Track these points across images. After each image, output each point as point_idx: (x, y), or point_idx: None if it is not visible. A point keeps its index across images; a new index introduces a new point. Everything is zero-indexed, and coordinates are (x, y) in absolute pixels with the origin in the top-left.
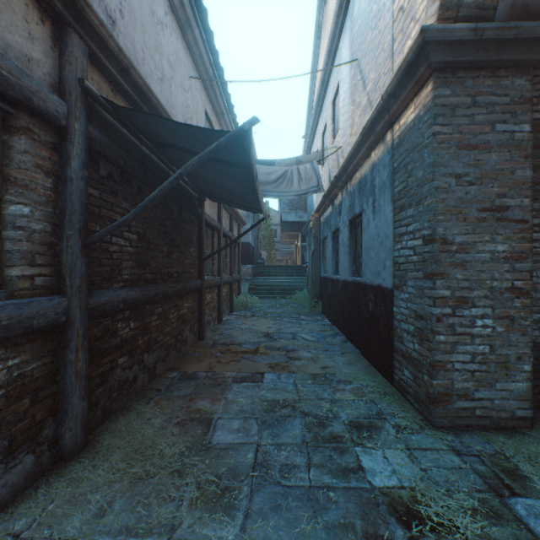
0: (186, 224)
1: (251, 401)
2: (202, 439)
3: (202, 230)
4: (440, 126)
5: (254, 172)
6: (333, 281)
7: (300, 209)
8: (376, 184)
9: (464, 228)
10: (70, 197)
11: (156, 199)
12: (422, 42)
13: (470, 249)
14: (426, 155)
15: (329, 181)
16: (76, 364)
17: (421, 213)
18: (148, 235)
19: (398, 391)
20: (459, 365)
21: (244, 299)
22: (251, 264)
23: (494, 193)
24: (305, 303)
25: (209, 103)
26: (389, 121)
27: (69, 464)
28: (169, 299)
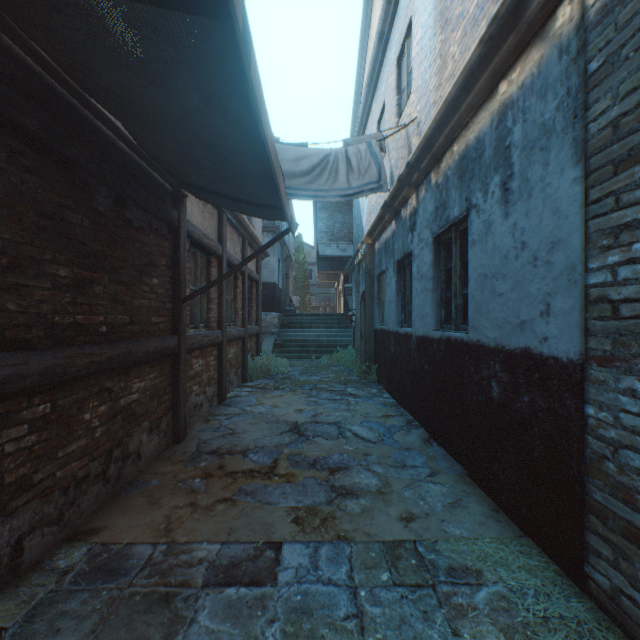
0: (137, 232)
1: None
2: None
3: (180, 249)
4: None
5: None
6: (399, 336)
7: (343, 240)
8: (516, 140)
9: None
10: None
11: None
12: None
13: None
14: None
15: (391, 185)
16: None
17: None
18: None
19: (611, 617)
20: None
21: (264, 362)
22: (278, 312)
23: None
24: (351, 366)
25: None
26: None
27: None
28: (78, 382)
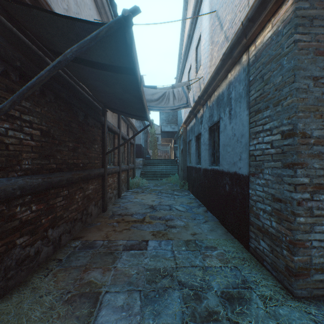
0: (91, 127)
1: (137, 270)
2: (85, 322)
3: (105, 133)
4: (300, 35)
5: (138, 74)
6: (196, 169)
7: (173, 123)
8: (232, 96)
9: (320, 123)
10: None
11: (34, 87)
12: None
13: None
14: (286, 62)
15: (193, 102)
16: None
17: (280, 112)
18: (52, 132)
19: (254, 256)
20: (316, 243)
21: (136, 181)
22: (142, 158)
23: None
24: (176, 183)
25: None
26: (246, 44)
27: None
28: (74, 184)
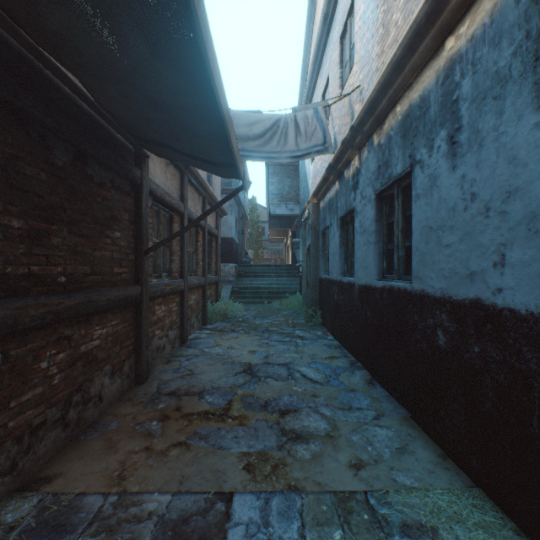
0: (98, 187)
1: None
2: None
3: (142, 205)
4: None
5: None
6: (342, 285)
7: (291, 201)
8: (465, 93)
9: None
10: None
11: None
12: None
13: None
14: None
15: (334, 150)
16: None
17: None
18: None
19: None
20: None
21: (222, 307)
22: (235, 263)
23: None
24: (298, 310)
25: None
26: None
27: None
28: (34, 331)
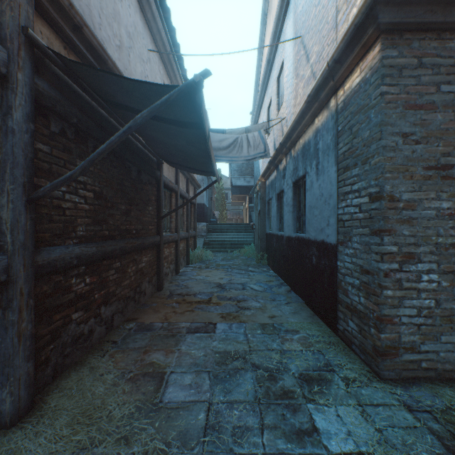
0: (144, 185)
1: (204, 353)
2: (153, 397)
3: (160, 191)
4: (387, 87)
5: (206, 130)
6: (278, 237)
7: (248, 175)
8: (320, 147)
9: (411, 185)
10: (11, 150)
11: (104, 153)
12: (372, 2)
13: (416, 206)
14: (373, 115)
15: (274, 149)
16: (19, 325)
17: (367, 171)
18: (105, 194)
19: (343, 340)
20: (406, 319)
21: (199, 253)
22: (206, 222)
23: (440, 152)
24: (252, 256)
25: (167, 77)
26: (333, 87)
27: (10, 431)
28: (127, 254)
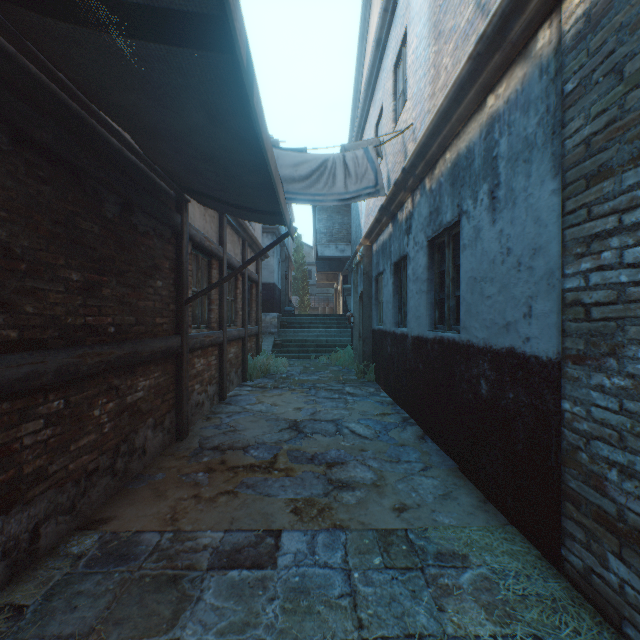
0: (142, 236)
1: None
2: None
3: (183, 252)
4: None
5: (234, 23)
6: (396, 336)
7: (342, 241)
8: (502, 152)
9: None
10: None
11: None
12: None
13: None
14: None
15: (388, 188)
16: None
17: None
18: (3, 238)
19: (583, 595)
20: None
21: (263, 362)
22: (278, 312)
23: None
24: (349, 365)
25: None
26: None
27: None
28: (89, 379)
